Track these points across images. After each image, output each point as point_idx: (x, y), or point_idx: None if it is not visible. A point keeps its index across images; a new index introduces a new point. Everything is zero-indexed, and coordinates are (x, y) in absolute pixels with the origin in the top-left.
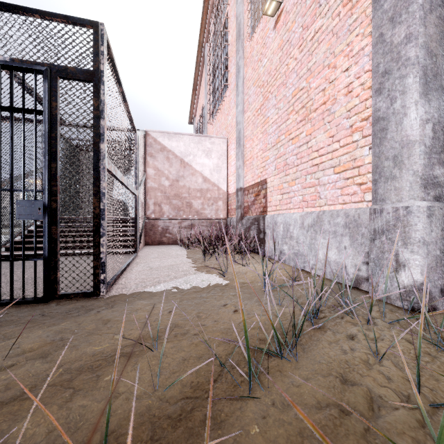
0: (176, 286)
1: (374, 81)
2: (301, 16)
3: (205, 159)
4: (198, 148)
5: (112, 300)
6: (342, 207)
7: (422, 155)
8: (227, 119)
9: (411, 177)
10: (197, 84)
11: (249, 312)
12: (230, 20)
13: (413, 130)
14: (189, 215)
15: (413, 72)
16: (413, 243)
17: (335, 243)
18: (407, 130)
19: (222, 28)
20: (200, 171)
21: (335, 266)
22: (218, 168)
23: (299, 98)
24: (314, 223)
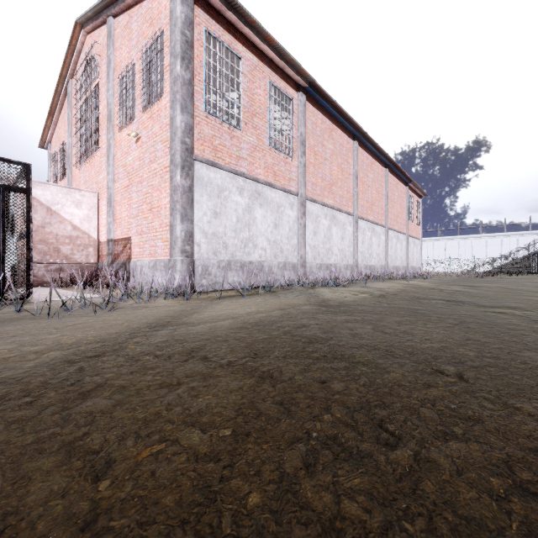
0: (72, 298)
1: (171, 210)
2: (149, 153)
3: (75, 209)
4: (67, 198)
5: (37, 302)
6: (164, 258)
7: (181, 242)
8: (99, 176)
9: (178, 249)
10: (55, 110)
11: (114, 298)
12: (102, 94)
13: (178, 233)
14: (57, 259)
15: (178, 214)
16: (177, 271)
17: (161, 274)
18: (177, 233)
19: (93, 94)
20: (70, 219)
21: (161, 285)
22: (89, 218)
23: (148, 197)
24: (154, 265)
